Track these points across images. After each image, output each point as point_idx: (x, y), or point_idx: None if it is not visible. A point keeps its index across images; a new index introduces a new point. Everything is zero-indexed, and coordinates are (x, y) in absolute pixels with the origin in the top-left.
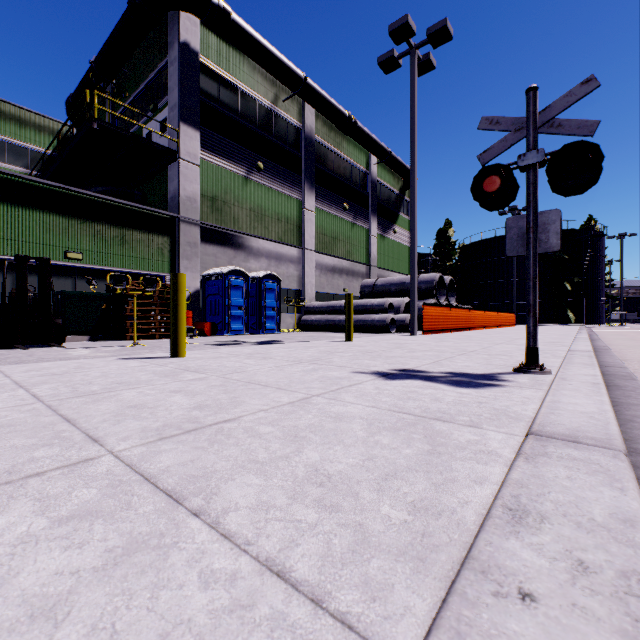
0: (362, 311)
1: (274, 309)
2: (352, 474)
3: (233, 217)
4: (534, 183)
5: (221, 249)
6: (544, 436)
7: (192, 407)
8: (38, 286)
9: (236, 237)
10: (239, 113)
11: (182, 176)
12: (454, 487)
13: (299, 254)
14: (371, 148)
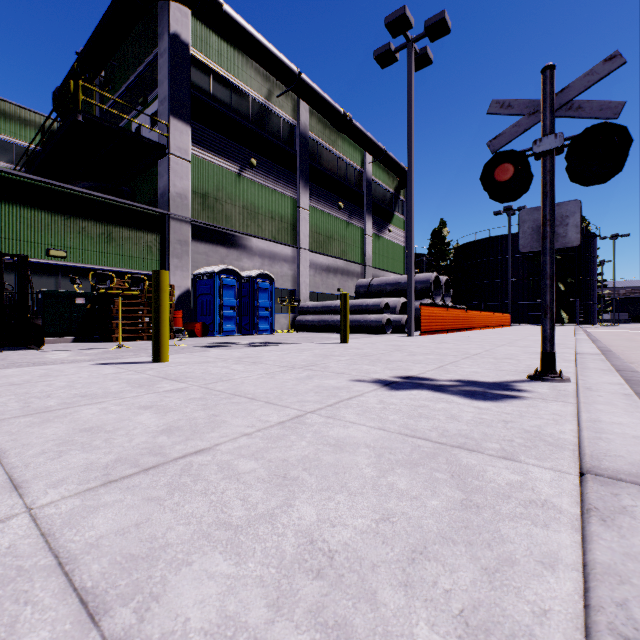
0: (357, 311)
1: (267, 309)
2: (363, 550)
3: (225, 215)
4: (551, 171)
5: (213, 247)
6: (606, 476)
7: (160, 430)
8: (15, 285)
9: (228, 235)
10: (231, 108)
11: (172, 172)
12: (516, 577)
13: (293, 253)
14: (366, 146)
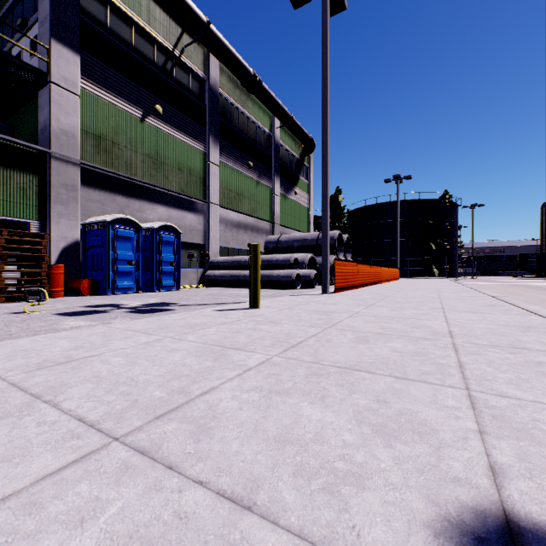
0: (267, 266)
1: (172, 264)
2: None
3: (125, 161)
4: None
5: (110, 196)
6: None
7: None
8: None
9: (129, 184)
10: (133, 47)
11: (54, 104)
12: None
13: (203, 207)
14: (275, 110)
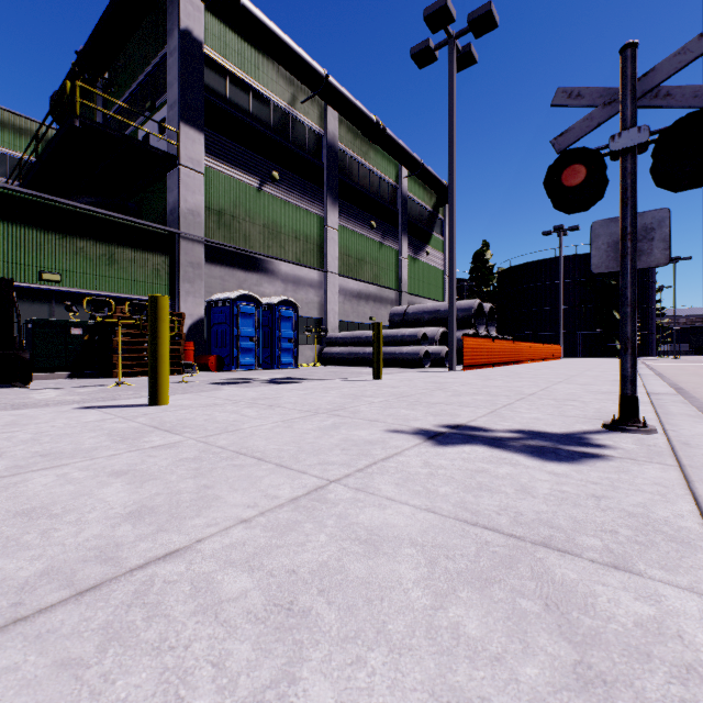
0: (392, 342)
1: (291, 340)
2: None
3: (244, 234)
4: (633, 173)
5: (229, 271)
6: None
7: (125, 514)
8: None
9: (247, 257)
10: (251, 115)
11: (183, 185)
12: None
13: (320, 277)
14: (401, 159)
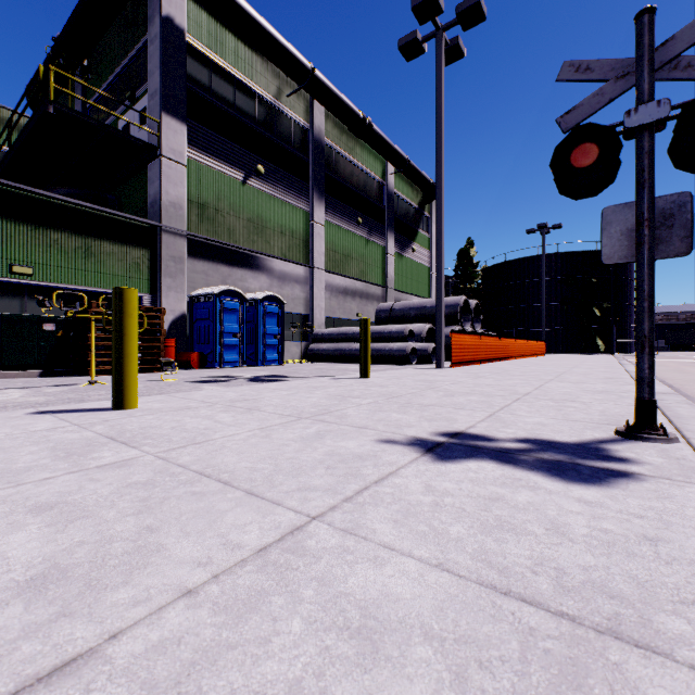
0: (378, 339)
1: (276, 337)
2: None
3: (228, 228)
4: (651, 153)
5: (213, 266)
6: None
7: (23, 581)
8: None
9: (231, 252)
10: (235, 106)
11: (164, 177)
12: None
13: (306, 273)
14: (388, 155)
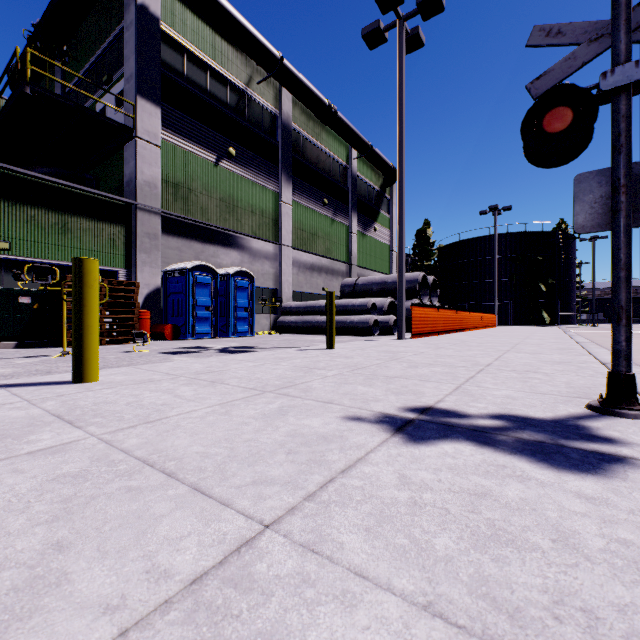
0: (343, 312)
1: (247, 309)
2: None
3: (201, 207)
4: (628, 116)
5: (186, 242)
6: None
7: None
8: None
9: (204, 229)
10: (208, 92)
11: (139, 157)
12: None
13: (275, 250)
14: (352, 141)
